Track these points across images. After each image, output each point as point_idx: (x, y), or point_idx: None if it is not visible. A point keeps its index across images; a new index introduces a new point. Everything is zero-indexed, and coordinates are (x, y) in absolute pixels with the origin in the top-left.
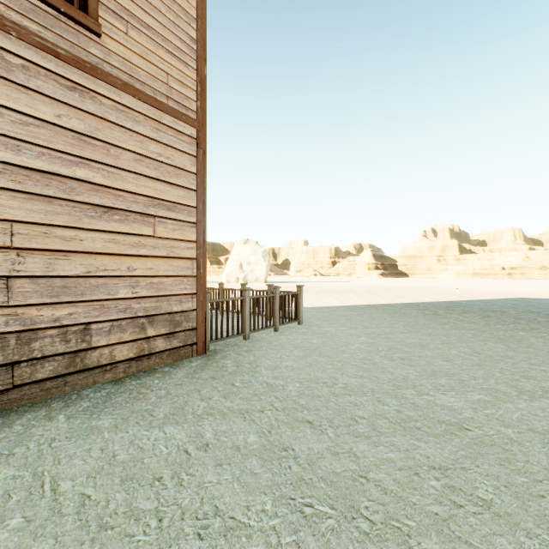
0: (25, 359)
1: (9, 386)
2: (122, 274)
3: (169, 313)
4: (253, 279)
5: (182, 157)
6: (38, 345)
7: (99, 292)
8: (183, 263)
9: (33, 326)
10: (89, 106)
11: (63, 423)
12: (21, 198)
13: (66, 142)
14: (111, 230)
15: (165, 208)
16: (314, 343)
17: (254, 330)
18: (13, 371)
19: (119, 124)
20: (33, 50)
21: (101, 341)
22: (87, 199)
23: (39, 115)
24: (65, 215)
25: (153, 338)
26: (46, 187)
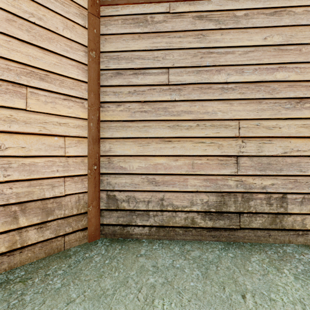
0: (245, 211)
1: (237, 227)
2: None
3: None
4: None
5: None
6: (252, 203)
7: (292, 168)
8: None
9: (250, 190)
10: (285, 21)
11: (294, 281)
12: (243, 103)
13: (269, 56)
14: (301, 117)
15: None
16: None
17: None
18: (239, 217)
19: (309, 24)
20: (250, 0)
21: (294, 209)
22: (283, 95)
23: (253, 43)
24: (268, 110)
25: None
26: (257, 92)
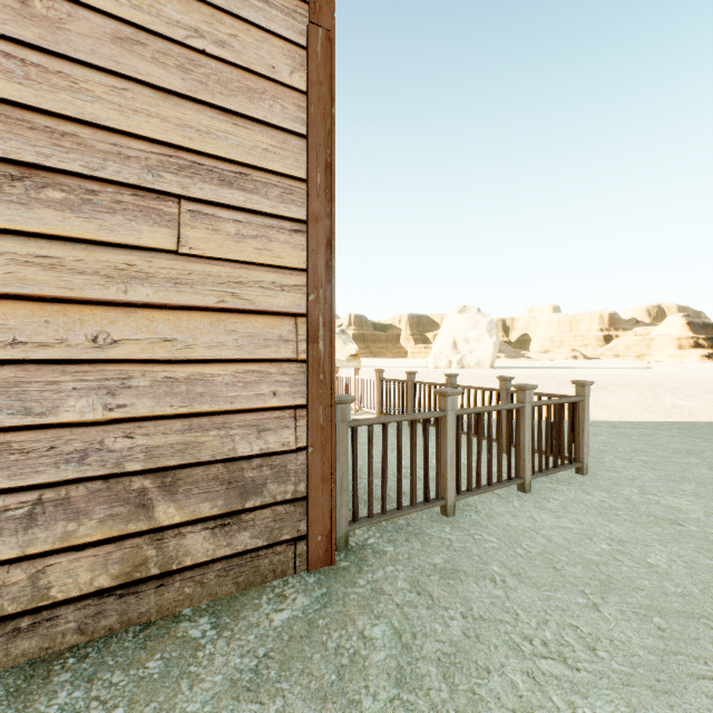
0: None
1: None
2: (72, 357)
3: (225, 460)
4: (472, 363)
5: (264, 45)
6: None
7: None
8: (267, 327)
9: None
10: None
11: None
12: None
13: None
14: (34, 230)
15: (212, 179)
16: (662, 571)
17: (468, 492)
18: None
19: None
20: None
21: (1, 548)
22: None
23: None
24: None
25: (174, 529)
26: None
